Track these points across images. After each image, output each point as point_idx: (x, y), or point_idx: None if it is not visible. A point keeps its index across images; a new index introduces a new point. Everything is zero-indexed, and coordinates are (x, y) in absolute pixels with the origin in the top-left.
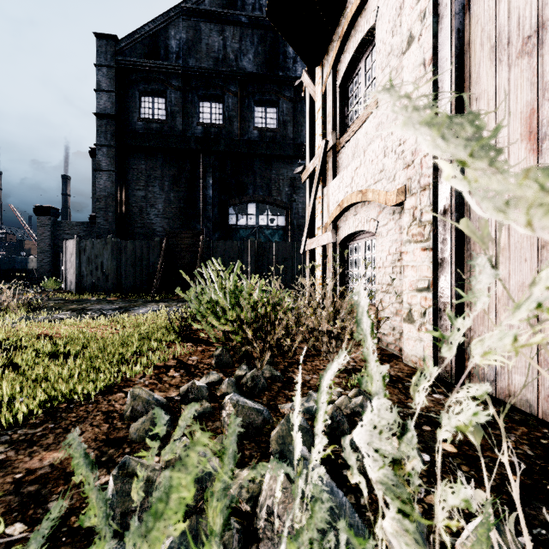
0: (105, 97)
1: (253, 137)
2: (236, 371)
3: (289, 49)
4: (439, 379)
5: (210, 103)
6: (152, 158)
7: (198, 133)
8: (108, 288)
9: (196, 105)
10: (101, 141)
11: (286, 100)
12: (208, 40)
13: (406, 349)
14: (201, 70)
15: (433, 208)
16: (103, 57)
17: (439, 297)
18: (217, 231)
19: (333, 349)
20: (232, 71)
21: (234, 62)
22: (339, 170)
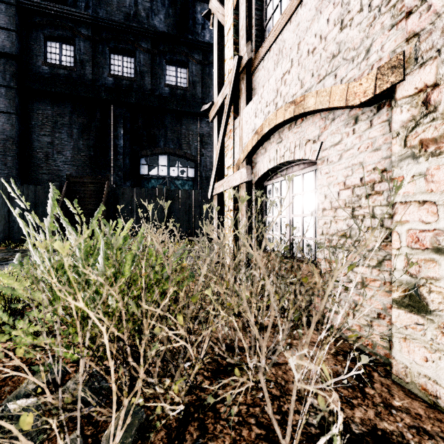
0: (3, 35)
1: (164, 93)
2: None
3: (198, 15)
4: None
5: (121, 56)
6: (59, 104)
7: (109, 84)
8: None
9: (107, 56)
10: None
11: (195, 62)
12: None
13: (401, 358)
14: (111, 22)
15: None
16: None
17: None
18: (128, 180)
19: (290, 416)
20: (144, 28)
21: (145, 19)
22: (254, 93)
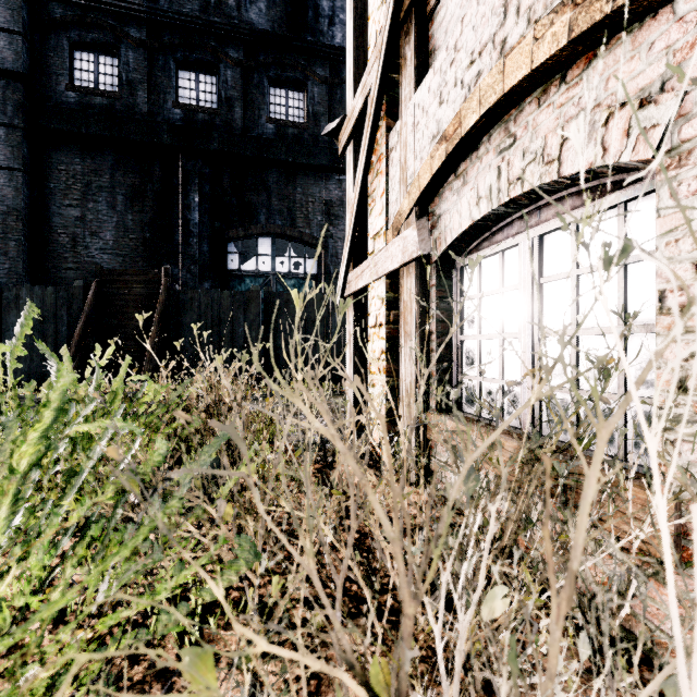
0: (2, 40)
1: (266, 134)
2: None
3: (323, 2)
4: None
5: (196, 74)
6: (94, 154)
7: (175, 119)
8: None
9: (172, 73)
10: None
11: (318, 82)
12: None
13: None
14: (179, 17)
15: None
16: None
17: None
18: (207, 278)
19: None
20: (232, 24)
21: (235, 11)
22: (435, 58)
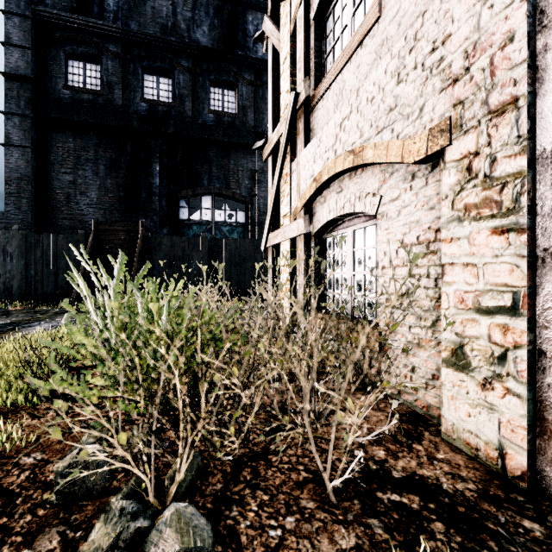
0: (16, 53)
1: (208, 121)
2: (93, 529)
3: (249, 26)
4: (548, 502)
5: (157, 77)
6: (82, 135)
7: (142, 110)
8: (13, 294)
9: (140, 77)
10: (11, 108)
11: (245, 83)
12: (155, 3)
13: (449, 416)
14: (145, 37)
15: (528, 146)
16: (14, 2)
17: (540, 327)
18: (165, 226)
19: (330, 452)
20: (184, 42)
21: (186, 32)
22: (313, 134)
